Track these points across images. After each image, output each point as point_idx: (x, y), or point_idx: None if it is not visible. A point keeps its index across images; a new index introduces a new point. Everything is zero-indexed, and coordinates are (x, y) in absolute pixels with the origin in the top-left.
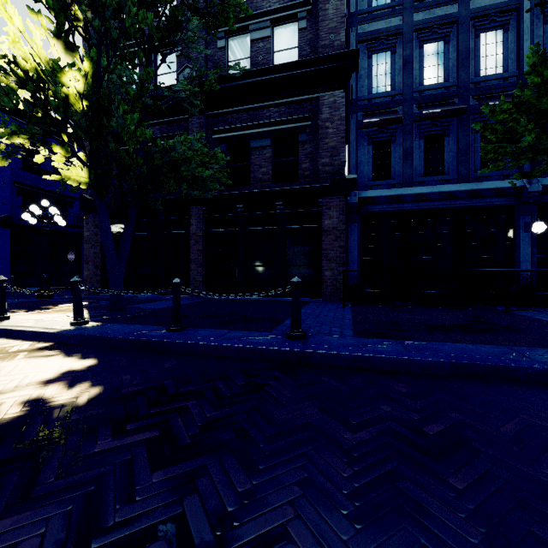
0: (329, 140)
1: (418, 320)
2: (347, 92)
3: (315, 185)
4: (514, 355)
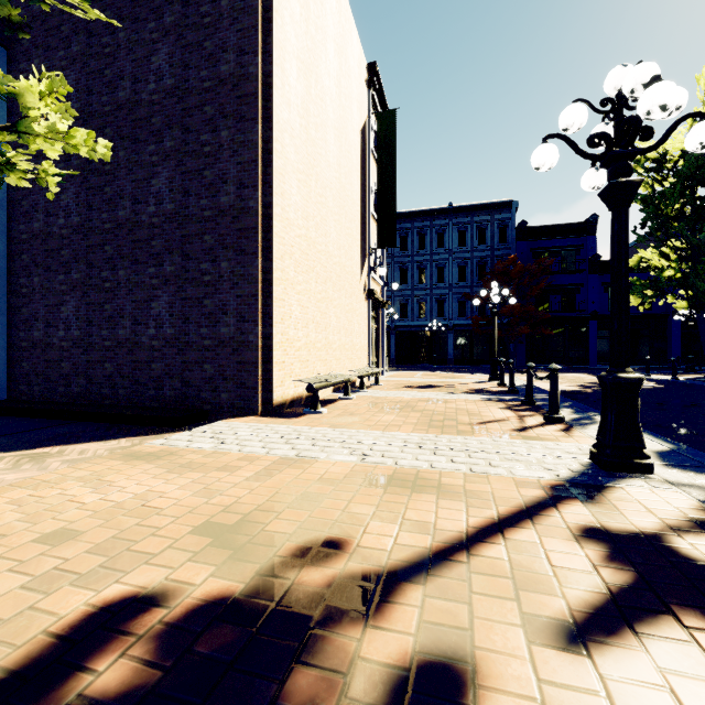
0: None
1: None
2: None
3: None
4: None
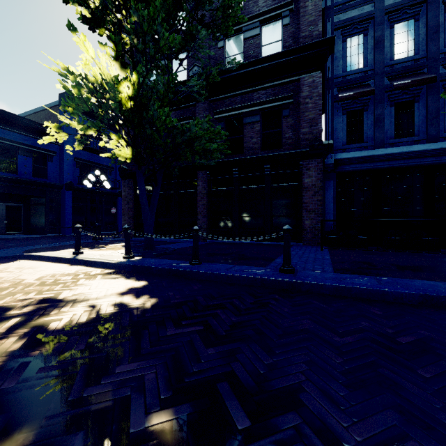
0: (308, 113)
1: (389, 262)
2: (323, 72)
3: (297, 150)
4: None
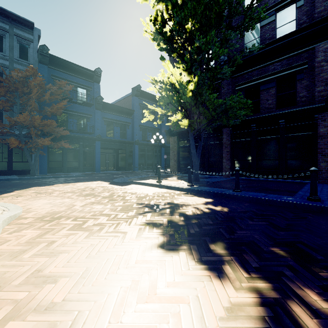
0: (323, 74)
1: None
2: None
3: (311, 106)
4: None
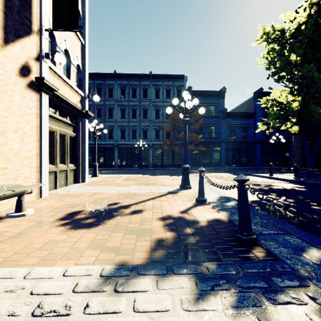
0: None
1: None
2: None
3: None
4: None
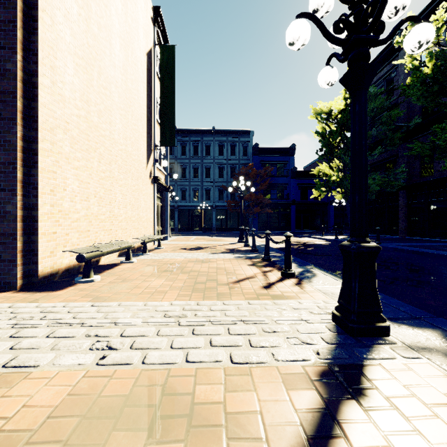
0: None
1: None
2: None
3: None
4: (418, 249)
